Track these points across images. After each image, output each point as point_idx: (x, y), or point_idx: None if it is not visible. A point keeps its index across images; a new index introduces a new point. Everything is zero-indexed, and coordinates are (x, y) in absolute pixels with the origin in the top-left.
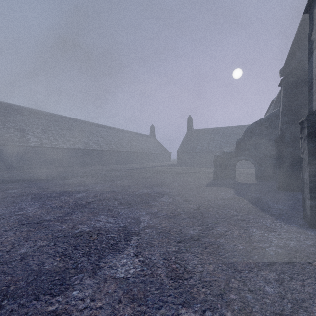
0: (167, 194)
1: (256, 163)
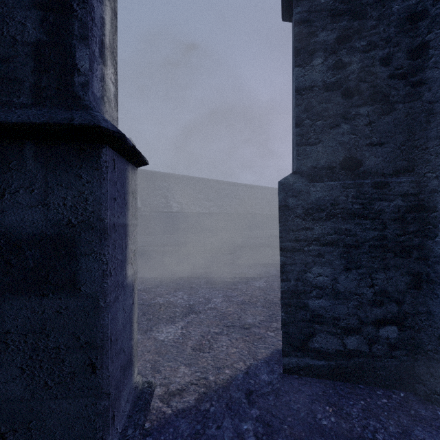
0: None
1: None
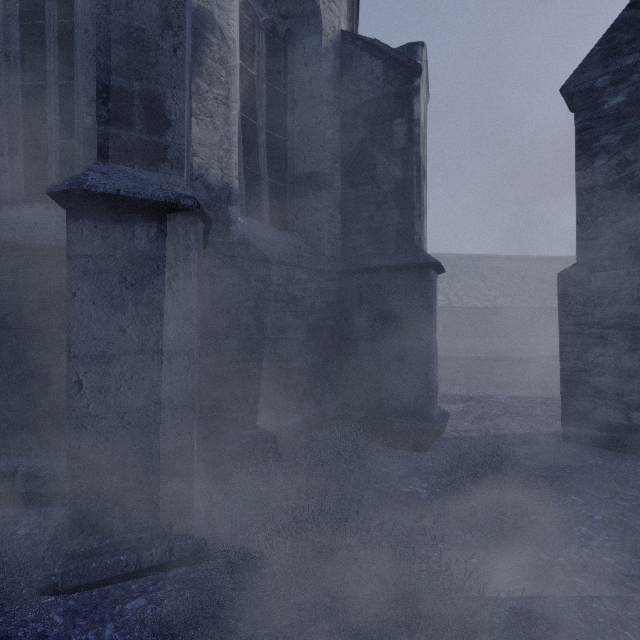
0: None
1: None
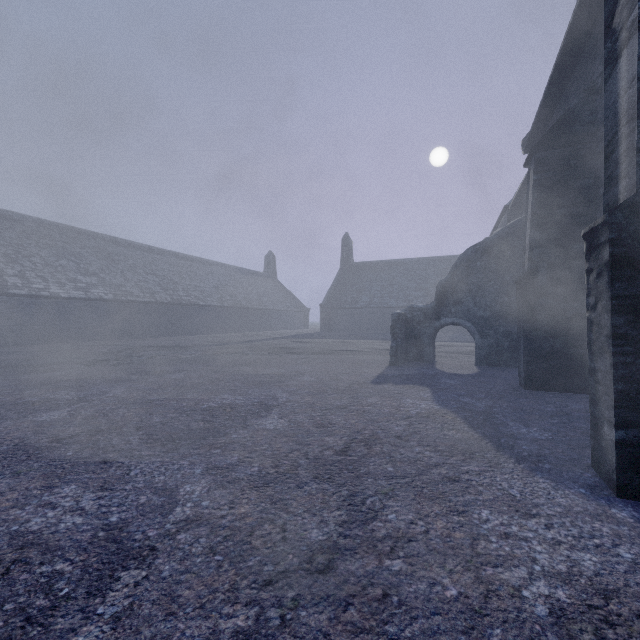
0: (278, 408)
1: (476, 331)
